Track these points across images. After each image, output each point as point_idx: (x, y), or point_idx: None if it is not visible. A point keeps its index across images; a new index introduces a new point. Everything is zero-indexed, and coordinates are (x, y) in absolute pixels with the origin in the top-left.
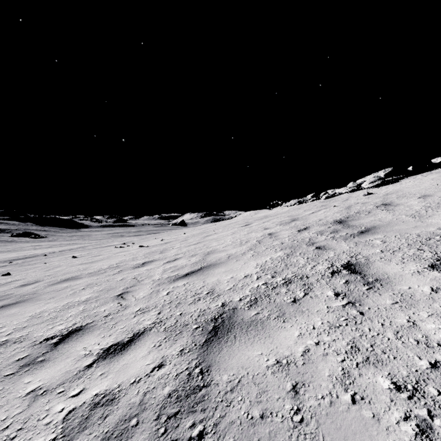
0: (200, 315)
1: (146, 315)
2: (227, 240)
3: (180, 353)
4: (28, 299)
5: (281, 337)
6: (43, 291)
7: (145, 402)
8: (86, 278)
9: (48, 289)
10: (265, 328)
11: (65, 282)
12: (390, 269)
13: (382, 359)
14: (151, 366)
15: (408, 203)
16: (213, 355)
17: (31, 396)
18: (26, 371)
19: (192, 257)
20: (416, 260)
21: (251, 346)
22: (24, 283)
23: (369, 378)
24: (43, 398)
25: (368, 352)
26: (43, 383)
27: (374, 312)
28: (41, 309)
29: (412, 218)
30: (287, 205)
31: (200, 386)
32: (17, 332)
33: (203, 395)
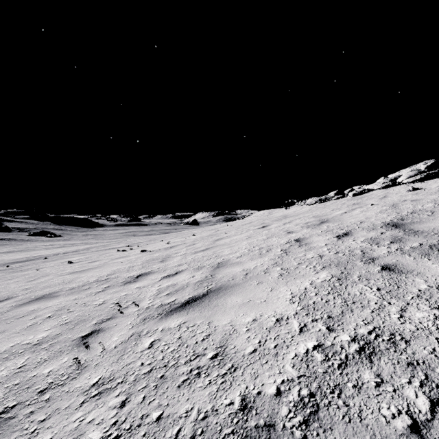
0: (195, 434)
1: (100, 406)
2: (241, 247)
3: None
4: None
5: None
6: (3, 316)
7: None
8: (63, 297)
9: (11, 312)
10: None
11: (35, 303)
12: None
13: None
14: None
15: None
16: None
17: None
18: None
19: (197, 271)
20: None
21: None
22: None
23: None
24: None
25: None
26: None
27: None
28: None
29: None
30: (307, 204)
31: None
32: None
33: None
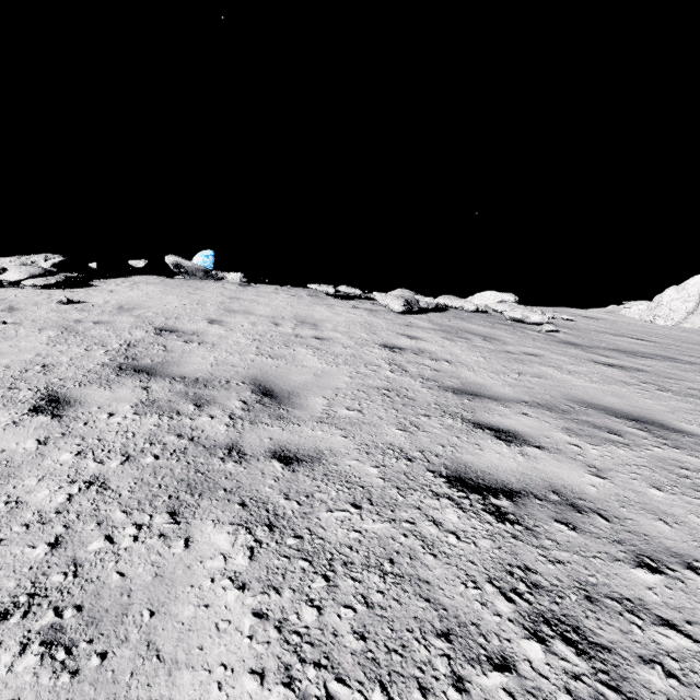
0: None
1: None
2: None
3: None
4: None
5: None
6: None
7: None
8: None
9: None
10: None
11: None
12: (505, 463)
13: None
14: None
15: (213, 332)
16: None
17: None
18: None
19: None
20: (473, 435)
21: None
22: None
23: None
24: None
25: None
26: None
27: None
28: None
29: (274, 359)
30: None
31: None
32: None
33: None
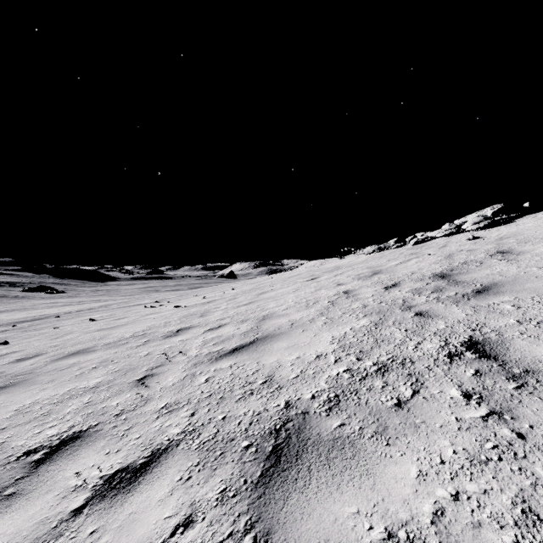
0: (252, 422)
1: (173, 417)
2: (288, 300)
3: (220, 498)
4: (20, 382)
5: (388, 476)
6: (43, 369)
7: None
8: (101, 352)
9: (50, 366)
10: (358, 455)
11: (73, 357)
12: None
13: None
14: (172, 523)
15: (537, 251)
16: (275, 508)
17: None
18: None
19: (242, 323)
20: None
21: (337, 492)
22: (21, 357)
23: None
24: None
25: None
26: None
27: (542, 435)
28: (33, 399)
29: None
30: (364, 253)
31: None
32: None
33: None
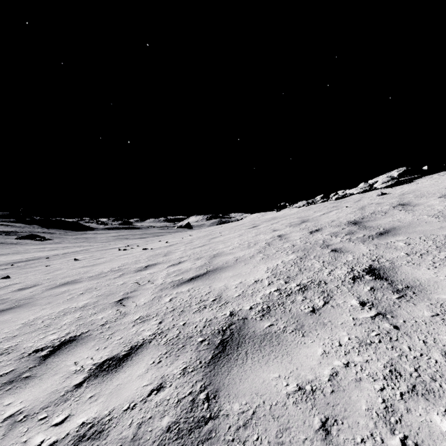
0: (205, 325)
1: (146, 325)
2: (234, 243)
3: (182, 373)
4: (24, 304)
5: (301, 355)
6: (40, 295)
7: (138, 437)
8: (86, 282)
9: (46, 293)
10: (281, 343)
11: (63, 286)
12: (421, 275)
13: (432, 389)
14: (148, 389)
15: (429, 203)
16: (222, 377)
17: (8, 423)
18: (8, 390)
19: (197, 260)
20: None
21: (266, 366)
22: (22, 287)
23: (421, 416)
24: (21, 426)
25: (413, 378)
26: (25, 406)
27: (411, 326)
28: (35, 316)
29: (435, 218)
30: (296, 207)
31: (206, 418)
32: (6, 342)
33: (210, 430)
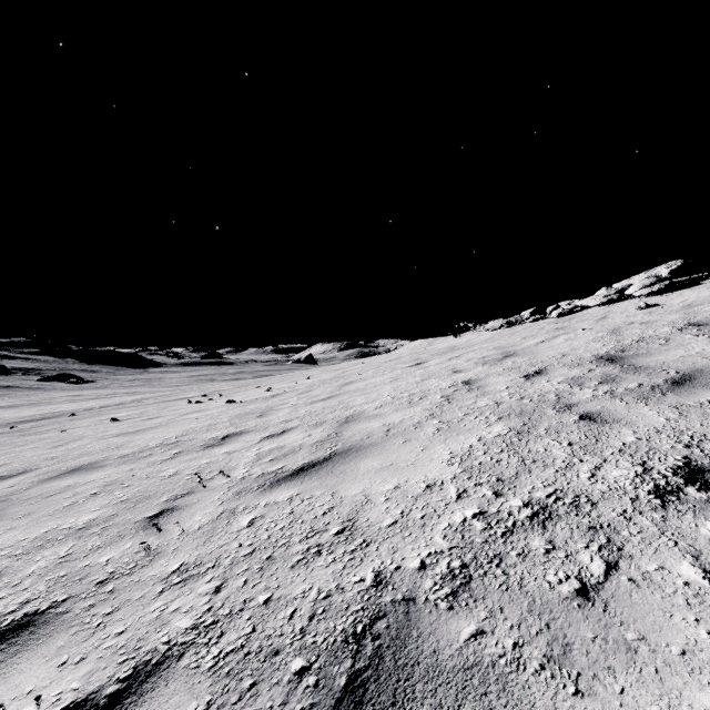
0: (315, 613)
1: (186, 594)
2: (382, 394)
3: None
4: None
5: None
6: (23, 495)
7: None
8: (111, 468)
9: (34, 490)
10: None
11: (70, 476)
12: None
13: None
14: None
15: None
16: None
17: None
18: None
19: (315, 428)
20: None
21: None
22: (2, 474)
23: None
24: None
25: None
26: None
27: None
28: None
29: None
30: (487, 329)
31: None
32: None
33: None
